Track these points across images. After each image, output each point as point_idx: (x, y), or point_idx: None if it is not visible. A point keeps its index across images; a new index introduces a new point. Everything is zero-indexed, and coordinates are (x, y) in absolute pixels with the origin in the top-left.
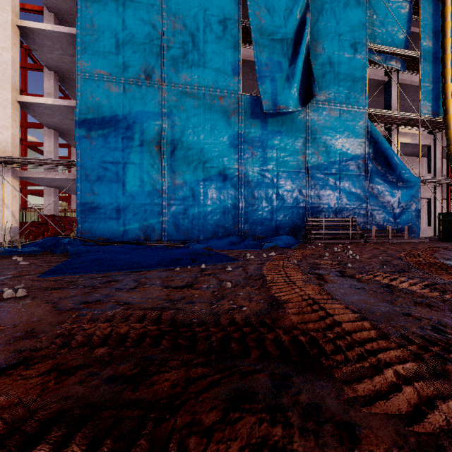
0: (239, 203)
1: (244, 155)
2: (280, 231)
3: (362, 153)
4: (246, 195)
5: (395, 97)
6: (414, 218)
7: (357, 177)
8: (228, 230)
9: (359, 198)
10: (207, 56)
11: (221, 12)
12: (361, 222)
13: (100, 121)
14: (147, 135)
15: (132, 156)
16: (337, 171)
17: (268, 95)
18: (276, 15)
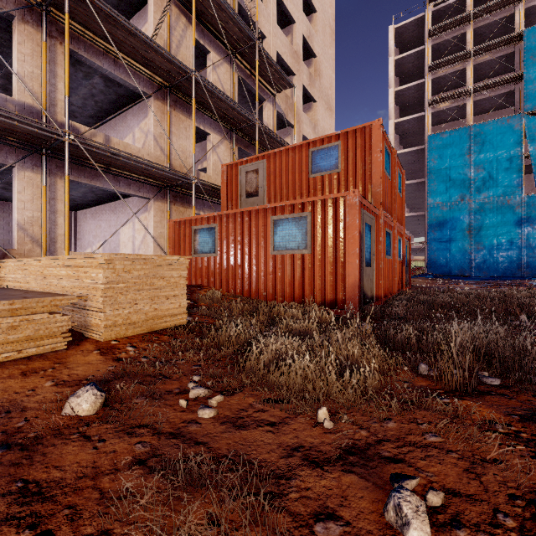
0: (522, 256)
1: (526, 230)
2: None
3: None
4: (528, 252)
5: None
6: None
7: None
8: (513, 272)
9: None
10: (499, 180)
11: (508, 154)
12: None
13: (438, 224)
14: (462, 227)
15: (453, 237)
16: None
17: None
18: None
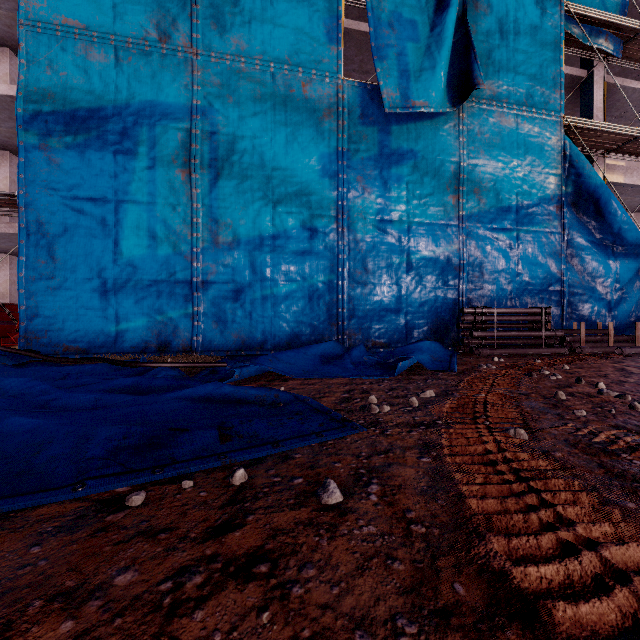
0: (339, 280)
1: (349, 192)
2: (412, 332)
3: (555, 194)
4: (352, 267)
5: (600, 104)
6: (639, 309)
7: (547, 236)
8: (319, 331)
9: (550, 273)
10: (280, 4)
11: None
12: (553, 315)
13: (68, 118)
14: (164, 148)
15: (133, 188)
16: (512, 224)
17: (393, 81)
18: None
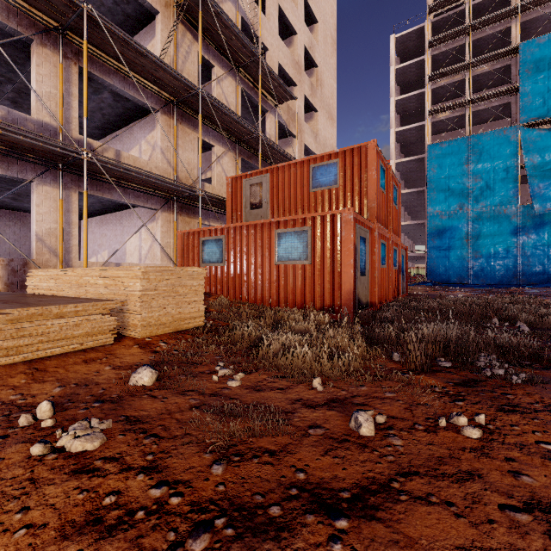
0: (518, 265)
1: (521, 238)
2: (550, 280)
3: None
4: (523, 260)
5: None
6: None
7: None
8: (510, 279)
9: None
10: (496, 190)
11: (505, 165)
12: None
13: (437, 232)
14: (460, 235)
15: (452, 246)
16: None
17: (539, 204)
18: (546, 156)
